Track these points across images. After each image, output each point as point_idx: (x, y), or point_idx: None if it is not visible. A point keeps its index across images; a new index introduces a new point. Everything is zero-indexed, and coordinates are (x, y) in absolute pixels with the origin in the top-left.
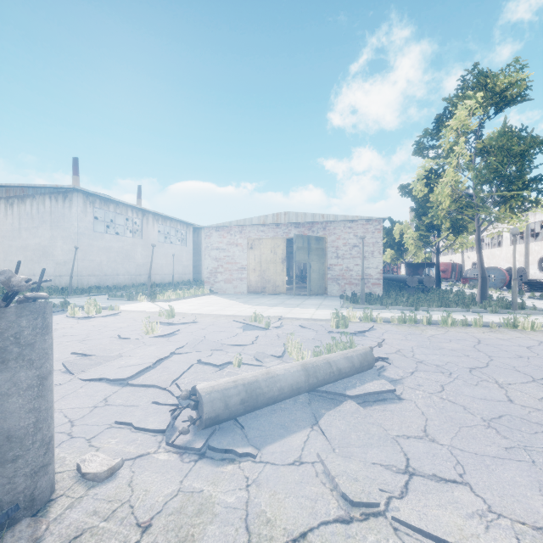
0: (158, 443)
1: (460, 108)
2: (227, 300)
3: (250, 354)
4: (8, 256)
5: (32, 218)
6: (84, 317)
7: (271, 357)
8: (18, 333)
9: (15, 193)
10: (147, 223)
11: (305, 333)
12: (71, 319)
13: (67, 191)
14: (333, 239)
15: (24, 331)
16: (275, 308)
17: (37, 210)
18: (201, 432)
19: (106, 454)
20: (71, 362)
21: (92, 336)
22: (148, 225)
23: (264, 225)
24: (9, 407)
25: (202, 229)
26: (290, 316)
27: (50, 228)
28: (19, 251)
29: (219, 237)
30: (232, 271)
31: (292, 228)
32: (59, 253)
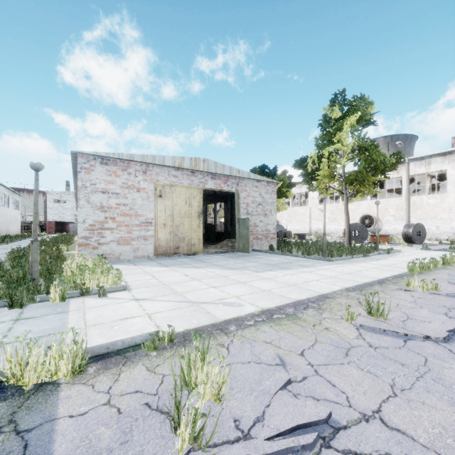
0: None
1: (354, 115)
2: (199, 269)
3: None
4: None
5: None
6: (327, 421)
7: None
8: None
9: None
10: None
11: None
12: None
13: None
14: (244, 196)
15: None
16: (307, 270)
17: None
18: None
19: None
20: None
21: None
22: None
23: (177, 168)
24: None
25: None
26: (374, 276)
27: None
28: None
29: (107, 175)
30: (132, 227)
31: (208, 178)
32: None
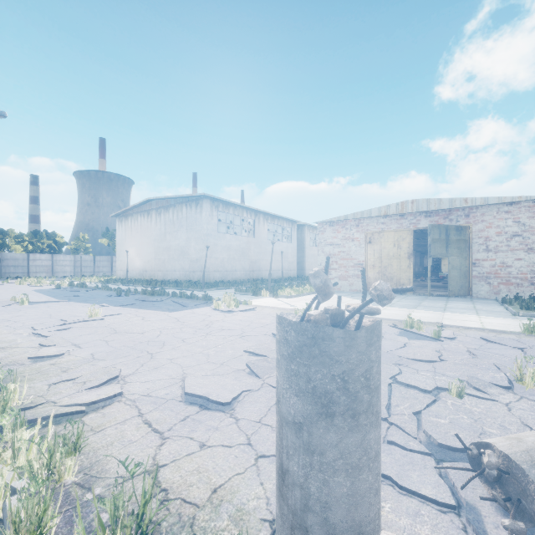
0: (463, 532)
1: None
2: (350, 299)
3: (453, 376)
4: (158, 255)
5: (173, 224)
6: (228, 311)
7: (494, 387)
8: (367, 370)
9: (162, 204)
10: (258, 223)
11: (503, 350)
12: (218, 312)
13: (198, 198)
14: (480, 228)
15: (372, 367)
16: (417, 311)
17: (177, 217)
18: (530, 530)
19: (395, 533)
20: (253, 363)
21: (247, 332)
22: (259, 224)
23: (385, 216)
24: (359, 487)
25: (305, 226)
26: (450, 322)
27: (186, 231)
28: (164, 251)
29: (333, 233)
30: (348, 268)
31: (421, 218)
32: (193, 252)
